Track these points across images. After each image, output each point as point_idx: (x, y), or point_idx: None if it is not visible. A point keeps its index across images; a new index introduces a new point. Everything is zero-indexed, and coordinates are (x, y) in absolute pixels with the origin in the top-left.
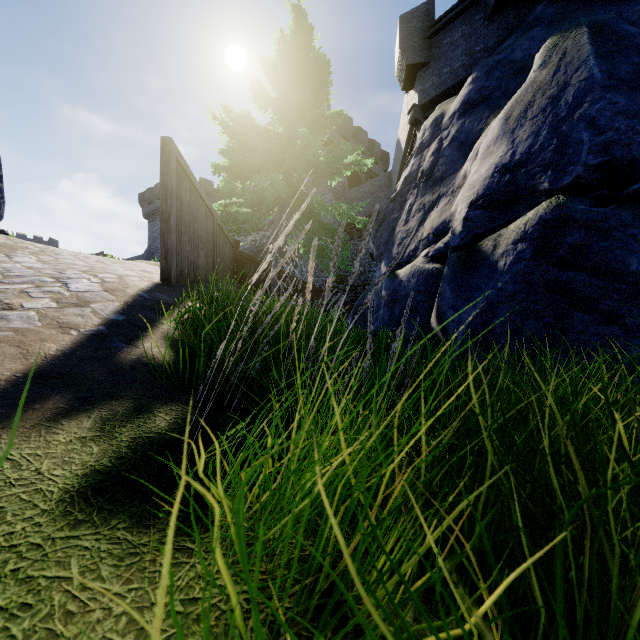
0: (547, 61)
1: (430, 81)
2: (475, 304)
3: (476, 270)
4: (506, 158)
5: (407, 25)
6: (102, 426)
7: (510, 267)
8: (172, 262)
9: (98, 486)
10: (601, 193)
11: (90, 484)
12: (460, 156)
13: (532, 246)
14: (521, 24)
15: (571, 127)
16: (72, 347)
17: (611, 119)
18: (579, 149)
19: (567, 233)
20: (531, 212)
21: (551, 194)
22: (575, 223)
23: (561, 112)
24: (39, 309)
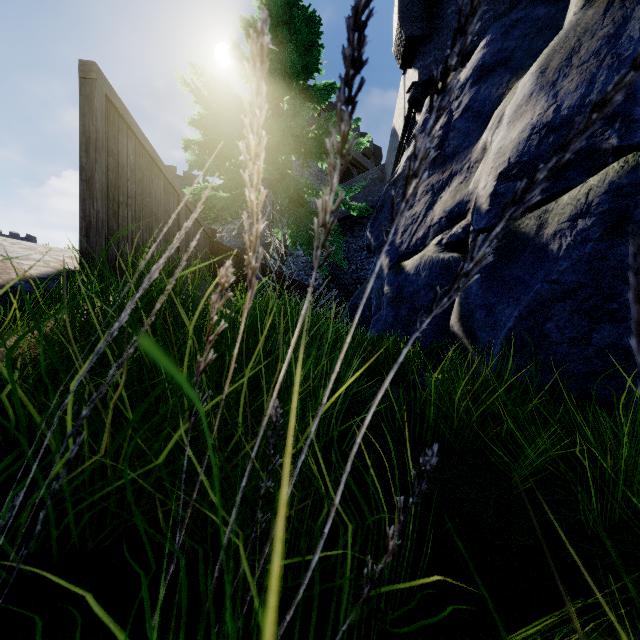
0: None
1: (432, 56)
2: (518, 302)
3: (514, 257)
4: (548, 115)
5: None
6: None
7: (568, 251)
8: (97, 241)
9: None
10: None
11: None
12: (476, 127)
13: (601, 222)
14: None
15: None
16: None
17: None
18: None
19: None
20: (595, 177)
21: (622, 153)
22: None
23: (625, 51)
24: None
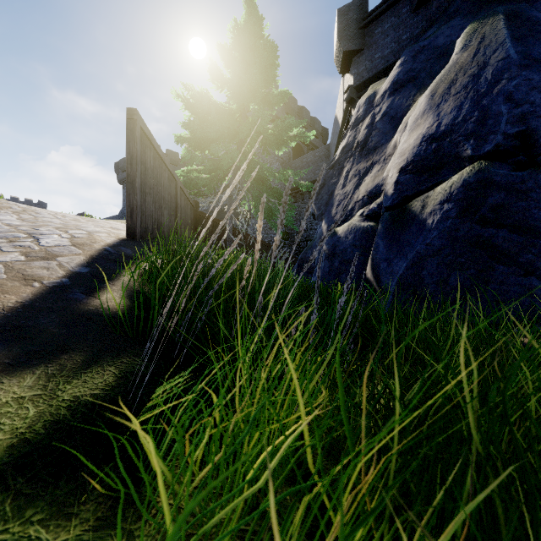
0: (468, 44)
1: (363, 65)
2: (406, 257)
3: (406, 227)
4: (432, 129)
5: (344, 17)
6: (45, 383)
7: (437, 224)
8: (137, 220)
9: (22, 461)
10: (518, 159)
11: (13, 459)
12: (391, 129)
13: (457, 206)
14: (443, 15)
15: (491, 101)
16: (32, 299)
17: (527, 93)
18: (498, 120)
19: (489, 194)
20: (456, 176)
21: (473, 160)
22: (496, 185)
23: (481, 88)
24: (7, 262)
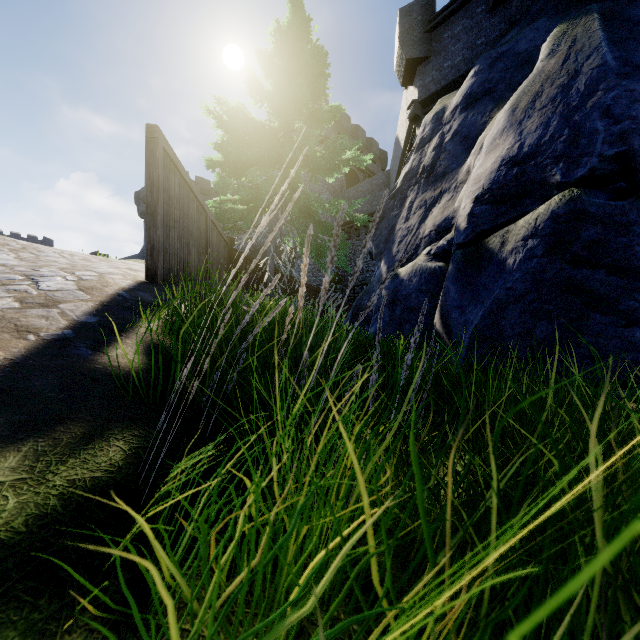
0: (555, 50)
1: (430, 76)
2: (482, 304)
3: (483, 268)
4: (513, 150)
5: (407, 18)
6: (33, 464)
7: (520, 265)
8: (158, 259)
9: None
10: (618, 186)
11: None
12: (463, 151)
13: (544, 242)
14: (525, 16)
15: (584, 116)
16: (25, 355)
17: (627, 107)
18: (593, 139)
19: (582, 228)
20: (542, 206)
21: (563, 187)
22: (591, 217)
23: (572, 101)
24: None
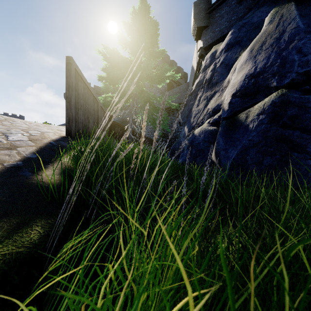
0: (272, 20)
1: (209, 35)
2: (236, 148)
3: (236, 130)
4: (252, 70)
5: (197, 7)
6: None
7: (256, 128)
8: (72, 125)
9: None
10: (306, 88)
11: None
12: (226, 71)
13: (268, 116)
14: (256, 5)
15: (288, 53)
16: None
17: (310, 48)
18: (293, 64)
19: (288, 109)
20: (267, 98)
21: (278, 88)
22: (292, 104)
23: (282, 45)
24: None
